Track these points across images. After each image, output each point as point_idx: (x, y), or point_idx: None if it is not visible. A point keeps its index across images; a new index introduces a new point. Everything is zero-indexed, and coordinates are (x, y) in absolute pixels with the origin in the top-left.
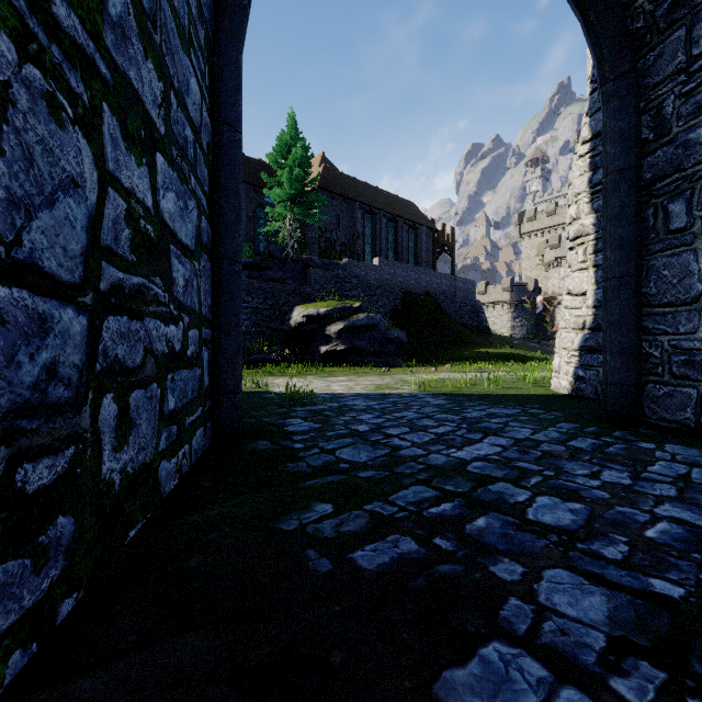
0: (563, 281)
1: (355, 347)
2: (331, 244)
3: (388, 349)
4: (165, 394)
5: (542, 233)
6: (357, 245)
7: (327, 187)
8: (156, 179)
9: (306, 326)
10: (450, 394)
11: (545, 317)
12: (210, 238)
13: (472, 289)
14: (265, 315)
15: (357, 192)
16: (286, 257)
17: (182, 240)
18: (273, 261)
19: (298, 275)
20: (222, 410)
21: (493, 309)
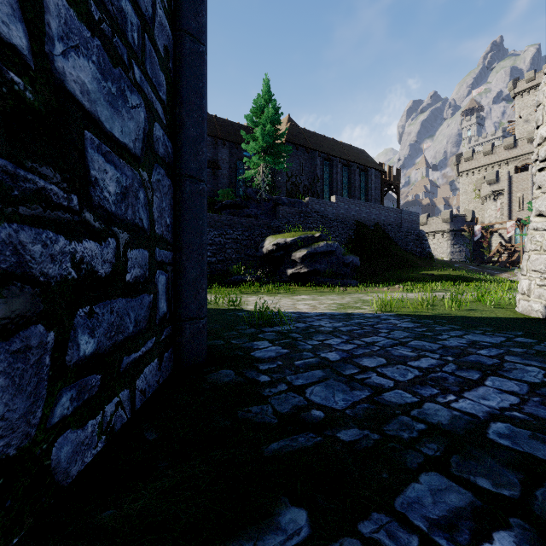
0: (499, 211)
1: (316, 269)
2: (296, 186)
3: (344, 271)
4: (69, 336)
5: (479, 170)
6: (316, 186)
7: (292, 140)
8: (42, 17)
9: (275, 252)
10: (413, 315)
11: (482, 243)
12: (169, 152)
13: (416, 220)
14: (243, 244)
15: (316, 143)
16: (260, 197)
17: (114, 135)
18: (249, 201)
19: (269, 212)
20: (183, 337)
21: (433, 238)
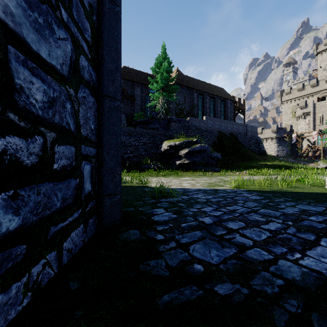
0: (307, 125)
1: (194, 161)
2: (181, 110)
3: (211, 162)
4: None
5: (294, 100)
6: (194, 110)
7: (179, 82)
8: None
9: (169, 151)
10: (258, 191)
11: (296, 145)
12: (93, 79)
13: (255, 131)
14: (149, 146)
15: (194, 84)
16: (159, 117)
17: (41, 56)
18: (153, 120)
19: (165, 126)
20: (104, 208)
21: (266, 142)
